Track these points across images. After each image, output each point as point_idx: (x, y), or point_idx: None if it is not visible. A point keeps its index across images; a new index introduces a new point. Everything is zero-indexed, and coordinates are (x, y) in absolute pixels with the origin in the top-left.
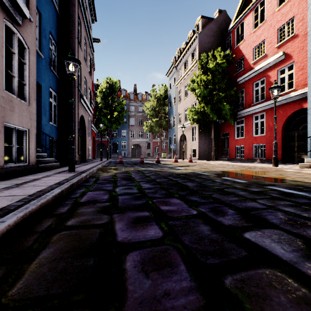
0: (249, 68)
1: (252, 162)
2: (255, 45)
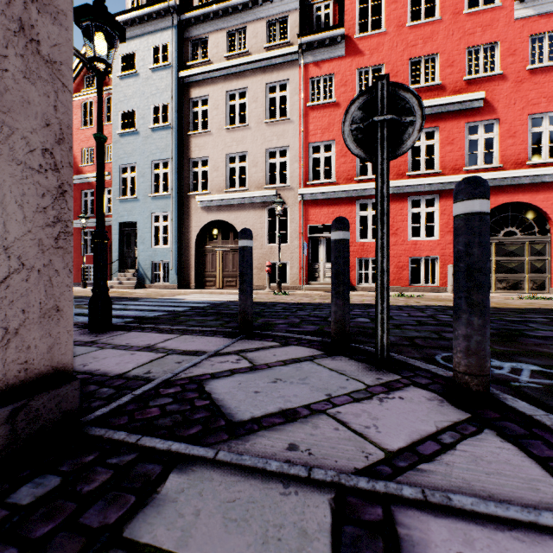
0: (77, 170)
1: (78, 286)
2: (85, 147)
